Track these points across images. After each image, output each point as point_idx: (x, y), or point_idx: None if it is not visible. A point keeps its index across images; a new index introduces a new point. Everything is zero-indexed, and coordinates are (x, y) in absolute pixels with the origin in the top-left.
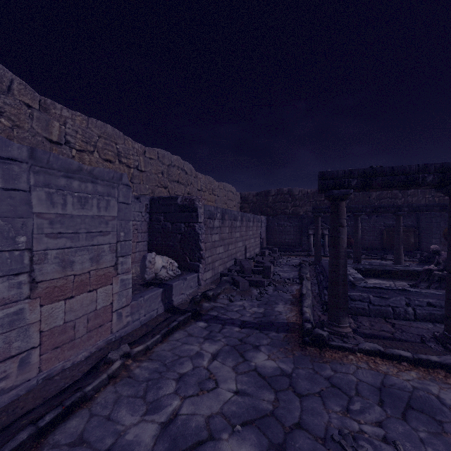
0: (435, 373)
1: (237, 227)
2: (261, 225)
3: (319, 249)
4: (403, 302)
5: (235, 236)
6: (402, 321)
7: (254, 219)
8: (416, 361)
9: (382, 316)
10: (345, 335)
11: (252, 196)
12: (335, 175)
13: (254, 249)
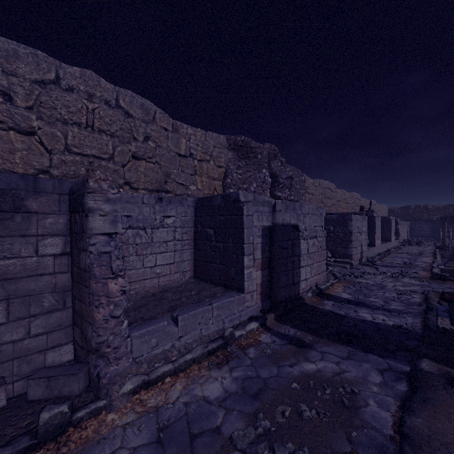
0: None
1: (402, 227)
2: (408, 226)
3: None
4: None
5: (402, 231)
6: None
7: (405, 224)
8: None
9: None
10: None
11: (396, 210)
12: (443, 217)
13: (405, 238)
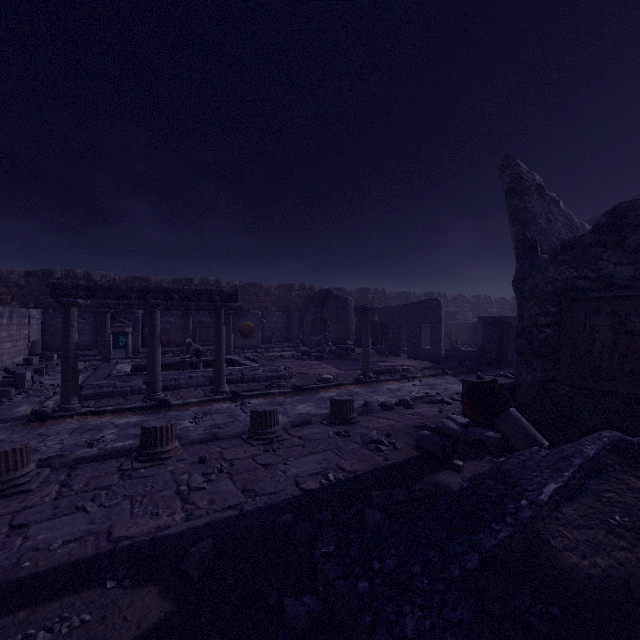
0: (124, 414)
1: None
2: (30, 322)
3: (108, 349)
4: (141, 382)
5: None
6: (136, 395)
7: (14, 314)
8: (115, 410)
9: (123, 394)
10: (73, 409)
11: (18, 277)
12: (65, 286)
13: (12, 358)
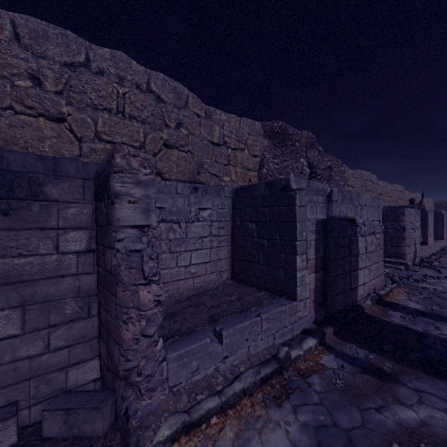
0: None
1: None
2: None
3: None
4: None
5: None
6: None
7: None
8: None
9: None
10: None
11: (445, 204)
12: None
13: None
